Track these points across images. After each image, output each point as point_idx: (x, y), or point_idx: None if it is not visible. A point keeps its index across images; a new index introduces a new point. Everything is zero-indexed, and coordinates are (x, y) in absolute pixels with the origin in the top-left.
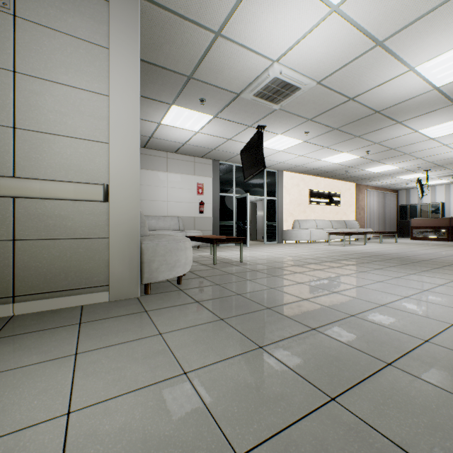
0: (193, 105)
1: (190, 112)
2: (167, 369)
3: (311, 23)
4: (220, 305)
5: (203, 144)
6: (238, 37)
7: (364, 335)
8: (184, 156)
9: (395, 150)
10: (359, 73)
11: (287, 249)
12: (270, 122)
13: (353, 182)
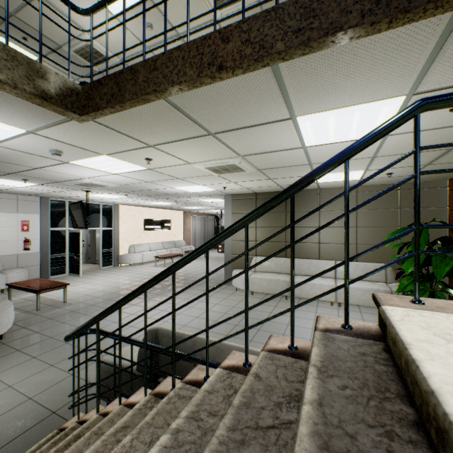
0: (16, 180)
1: (12, 181)
2: (0, 387)
3: (104, 174)
4: (35, 348)
5: (29, 191)
6: (55, 171)
7: (107, 346)
8: (4, 194)
9: (194, 203)
10: (145, 185)
11: (117, 277)
12: (94, 190)
13: (182, 211)
